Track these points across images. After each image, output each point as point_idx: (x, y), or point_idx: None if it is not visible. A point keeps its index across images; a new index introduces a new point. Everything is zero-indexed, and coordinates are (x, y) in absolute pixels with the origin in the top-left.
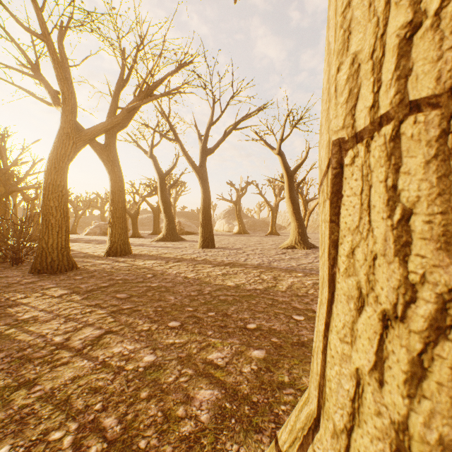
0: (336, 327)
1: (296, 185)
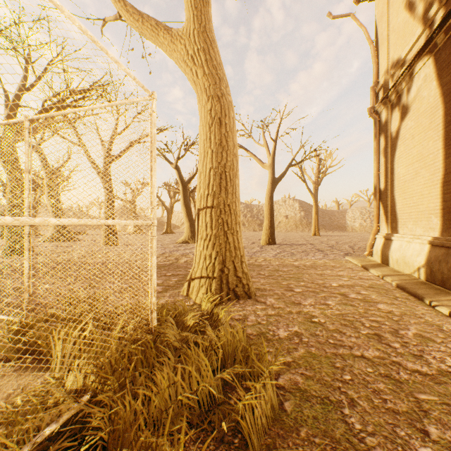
0: (198, 245)
1: (189, 193)
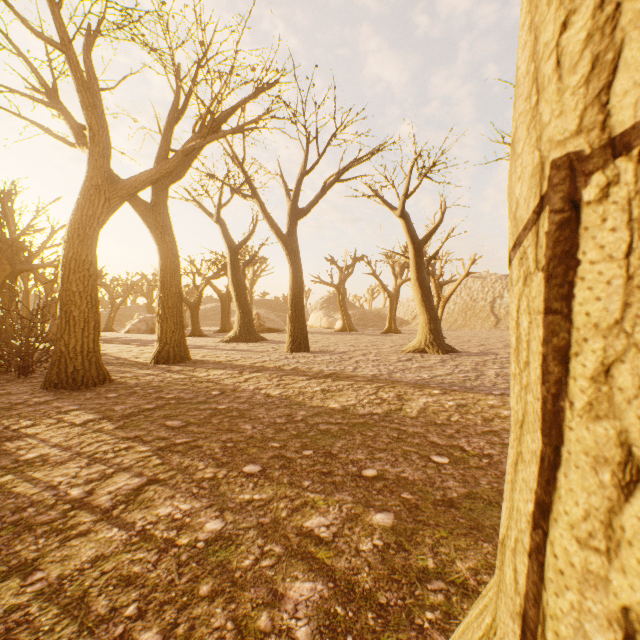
0: (567, 515)
1: (427, 261)
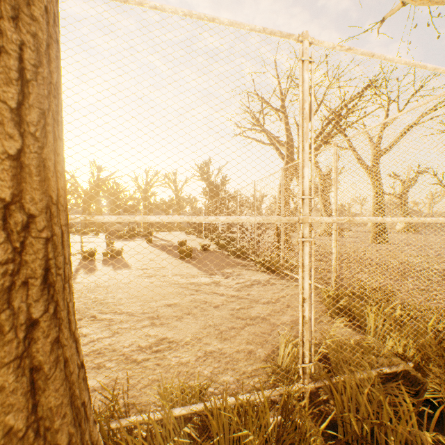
0: None
1: None
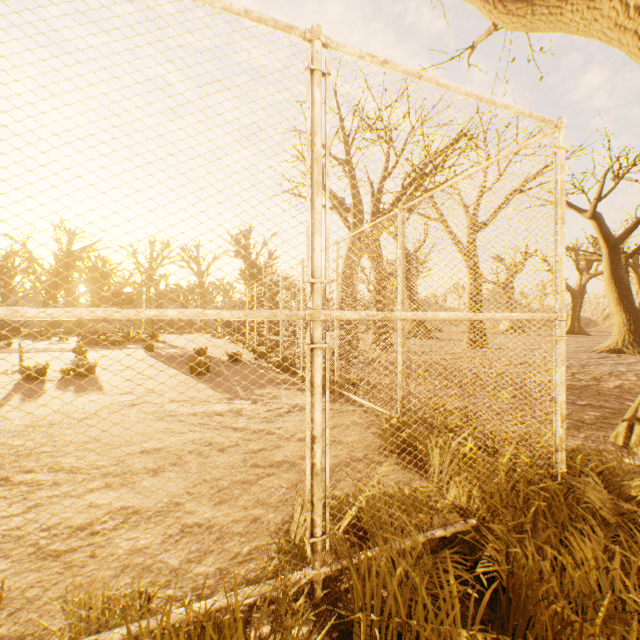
0: None
1: (625, 258)
